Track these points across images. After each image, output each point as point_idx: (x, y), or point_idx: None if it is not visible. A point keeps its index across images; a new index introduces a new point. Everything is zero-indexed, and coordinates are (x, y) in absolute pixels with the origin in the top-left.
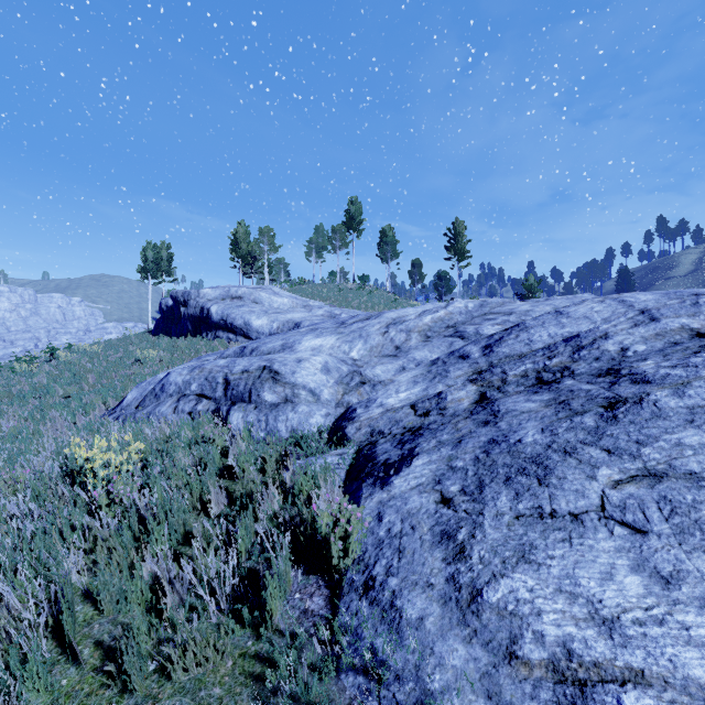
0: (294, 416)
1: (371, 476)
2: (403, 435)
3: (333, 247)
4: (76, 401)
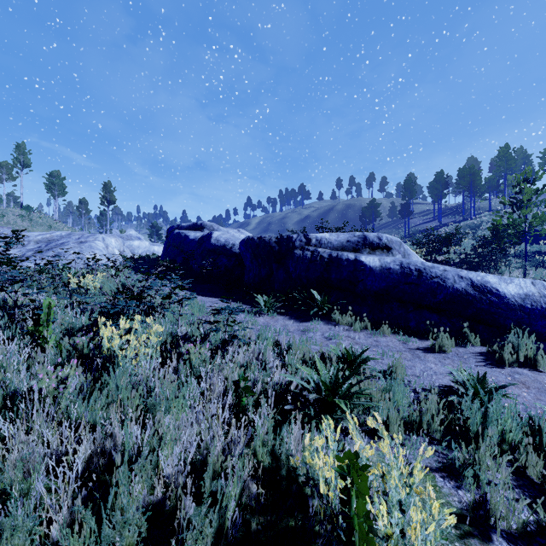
0: None
1: None
2: None
3: None
4: None
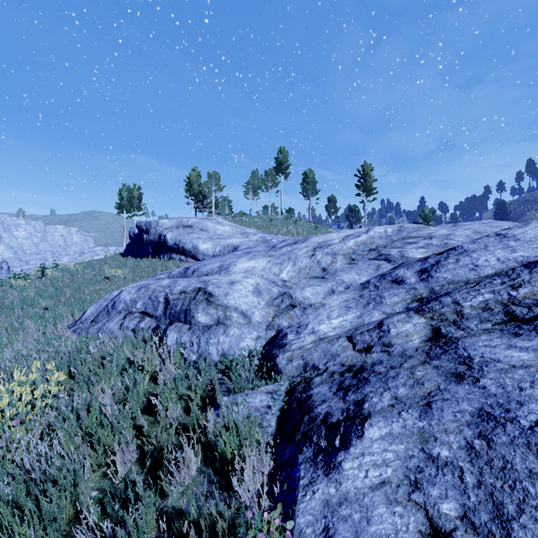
0: (225, 340)
1: (309, 442)
2: (343, 376)
3: (265, 186)
4: (50, 313)
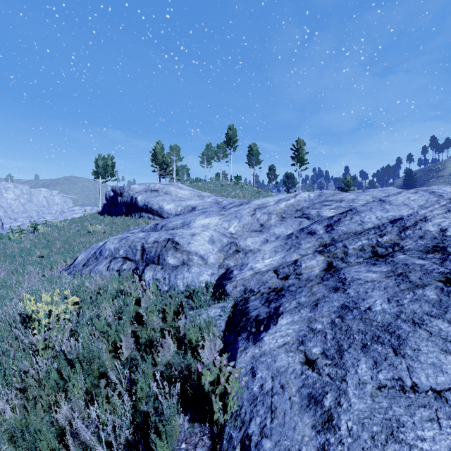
0: (189, 275)
1: (245, 330)
2: (269, 294)
3: (217, 157)
4: (46, 260)
